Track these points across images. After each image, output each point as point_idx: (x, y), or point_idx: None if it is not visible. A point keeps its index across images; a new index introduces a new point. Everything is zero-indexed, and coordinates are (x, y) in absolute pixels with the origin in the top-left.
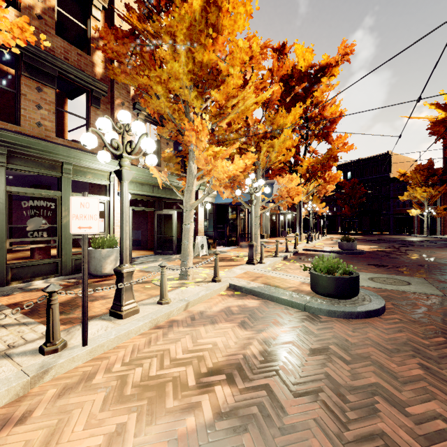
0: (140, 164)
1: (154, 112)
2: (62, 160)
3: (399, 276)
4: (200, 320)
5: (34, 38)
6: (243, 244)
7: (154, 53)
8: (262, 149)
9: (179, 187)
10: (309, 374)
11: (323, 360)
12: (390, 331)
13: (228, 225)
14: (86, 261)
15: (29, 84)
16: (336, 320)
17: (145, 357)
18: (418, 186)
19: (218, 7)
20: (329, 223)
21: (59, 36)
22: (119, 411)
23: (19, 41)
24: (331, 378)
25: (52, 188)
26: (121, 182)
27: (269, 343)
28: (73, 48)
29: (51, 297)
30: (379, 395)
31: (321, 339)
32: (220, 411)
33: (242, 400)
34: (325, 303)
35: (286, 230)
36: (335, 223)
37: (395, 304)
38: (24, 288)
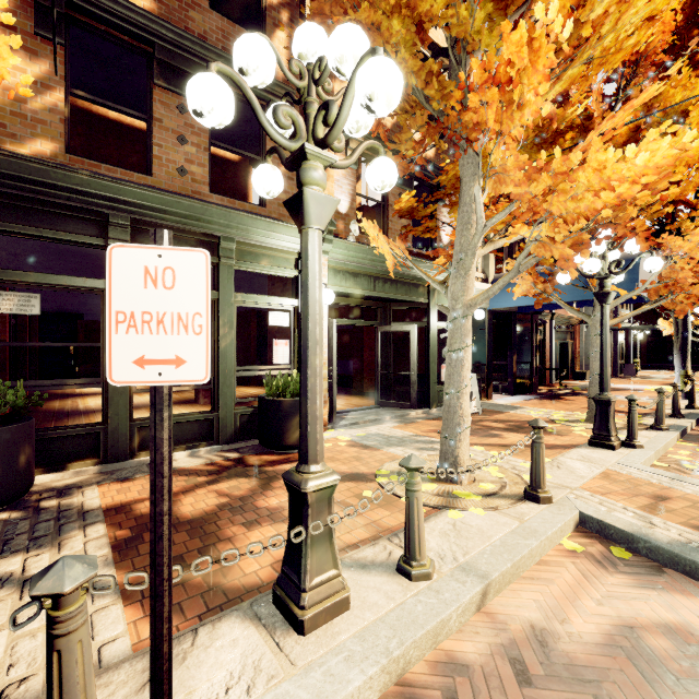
0: (351, 235)
1: (379, 122)
2: (218, 234)
3: None
4: (549, 686)
5: None
6: (545, 391)
7: None
8: None
9: (423, 279)
10: None
11: None
12: None
13: (514, 352)
14: (164, 487)
15: (167, 100)
16: None
17: None
18: None
19: None
20: None
21: (214, 12)
22: None
23: None
24: None
25: None
26: (303, 230)
27: None
28: (237, 29)
29: (56, 607)
30: None
31: None
32: None
33: None
34: None
35: (629, 362)
36: None
37: None
38: None
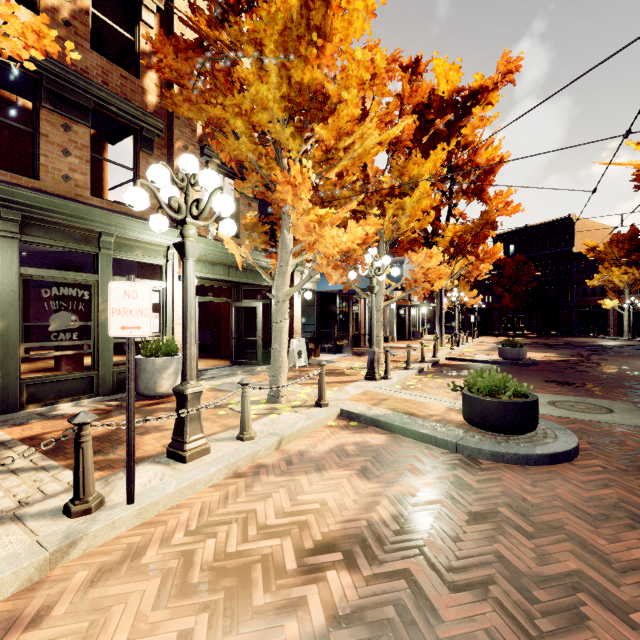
0: (210, 235)
1: (231, 158)
2: (99, 230)
3: (595, 400)
4: (299, 464)
5: (57, 47)
6: (358, 351)
7: (230, 72)
8: (388, 212)
9: (267, 268)
10: (471, 553)
11: (491, 532)
12: (589, 485)
13: (336, 322)
14: (132, 378)
15: (53, 119)
16: (505, 467)
17: (220, 522)
18: (614, 265)
19: (326, 1)
20: (482, 320)
21: (94, 51)
22: (181, 609)
23: (35, 52)
24: (506, 562)
25: (85, 270)
26: (184, 260)
27: (406, 502)
28: (115, 68)
29: (81, 431)
30: (585, 591)
31: (485, 498)
32: (336, 612)
33: (370, 595)
34: (487, 441)
35: (419, 329)
36: (491, 319)
37: (593, 443)
38: (44, 413)
